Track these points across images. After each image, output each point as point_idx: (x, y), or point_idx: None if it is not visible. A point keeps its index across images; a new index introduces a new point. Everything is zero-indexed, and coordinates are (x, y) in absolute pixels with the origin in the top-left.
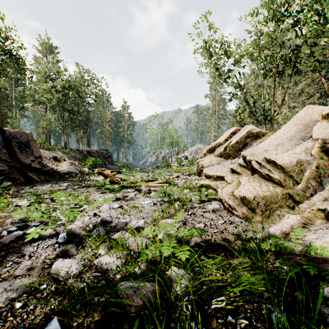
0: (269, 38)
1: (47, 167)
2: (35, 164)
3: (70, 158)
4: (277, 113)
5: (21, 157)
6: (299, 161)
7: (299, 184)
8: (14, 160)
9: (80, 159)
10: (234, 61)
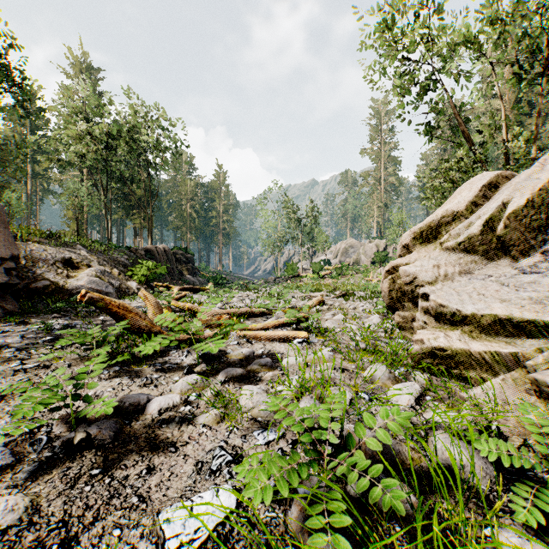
0: None
1: (43, 280)
2: None
3: (103, 261)
4: None
5: None
6: None
7: None
8: None
9: (126, 265)
10: (448, 43)
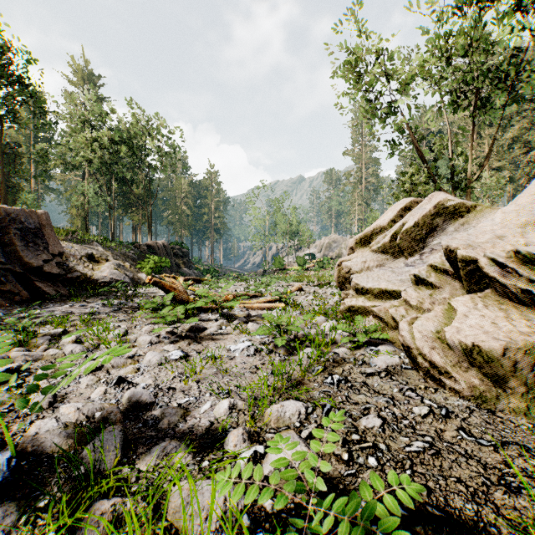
0: (465, 39)
1: (75, 272)
2: (50, 266)
3: (116, 256)
4: (477, 176)
5: (26, 255)
6: None
7: None
8: (13, 259)
9: (134, 259)
10: (401, 84)
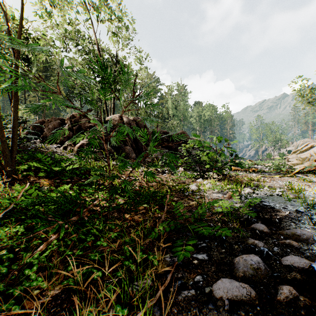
0: None
1: None
2: None
3: None
4: None
5: None
6: (306, 157)
7: (304, 161)
8: None
9: None
10: None
